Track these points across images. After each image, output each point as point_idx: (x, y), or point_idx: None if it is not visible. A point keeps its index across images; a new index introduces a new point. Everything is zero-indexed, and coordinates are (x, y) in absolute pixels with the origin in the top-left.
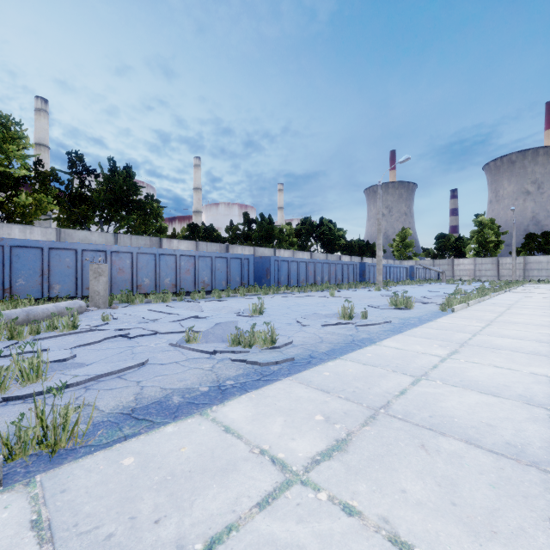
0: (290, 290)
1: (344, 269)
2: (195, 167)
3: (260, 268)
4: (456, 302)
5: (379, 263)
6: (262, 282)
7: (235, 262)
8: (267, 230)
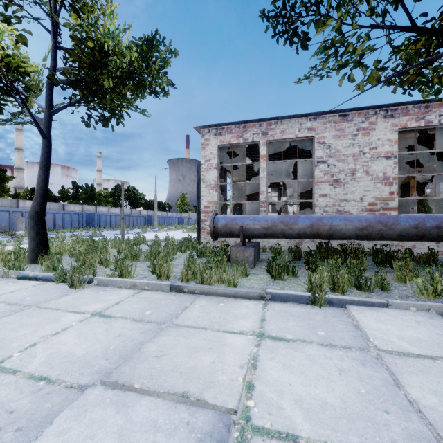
0: (106, 229)
1: (138, 219)
2: (17, 130)
3: (89, 218)
4: (161, 230)
5: (155, 216)
6: (90, 225)
7: (75, 216)
8: (91, 194)
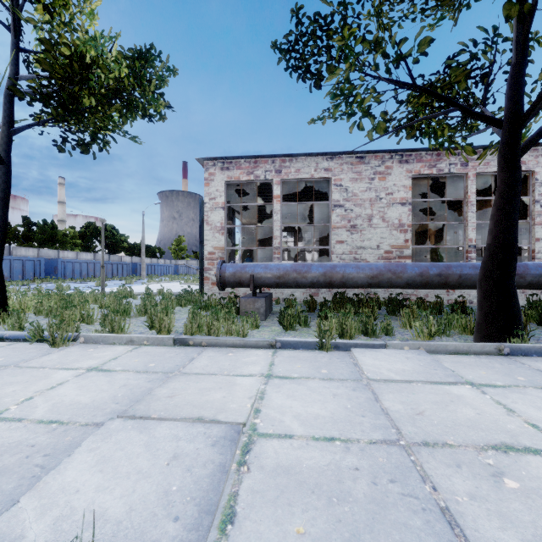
0: (75, 281)
1: (119, 267)
2: None
3: (49, 267)
4: (152, 281)
5: (143, 264)
6: (51, 276)
7: (29, 263)
8: (51, 235)
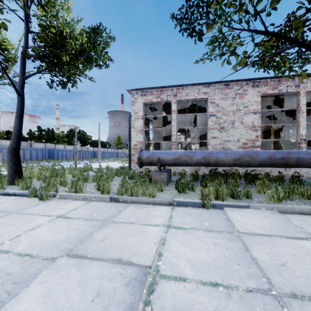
0: (63, 161)
1: (86, 153)
2: None
3: (50, 153)
4: (103, 161)
5: (99, 151)
6: (51, 158)
7: (40, 151)
8: (51, 136)
